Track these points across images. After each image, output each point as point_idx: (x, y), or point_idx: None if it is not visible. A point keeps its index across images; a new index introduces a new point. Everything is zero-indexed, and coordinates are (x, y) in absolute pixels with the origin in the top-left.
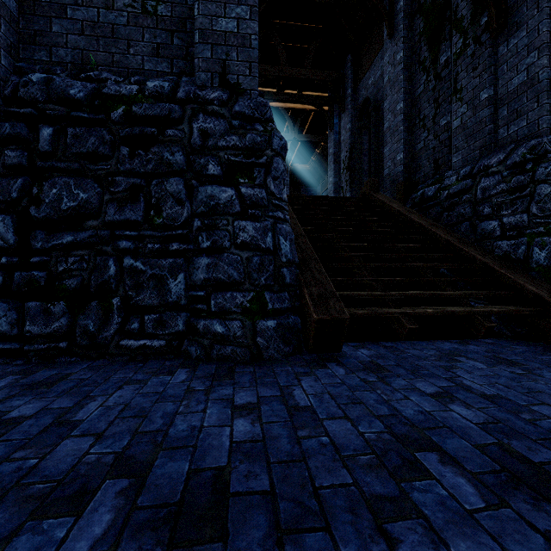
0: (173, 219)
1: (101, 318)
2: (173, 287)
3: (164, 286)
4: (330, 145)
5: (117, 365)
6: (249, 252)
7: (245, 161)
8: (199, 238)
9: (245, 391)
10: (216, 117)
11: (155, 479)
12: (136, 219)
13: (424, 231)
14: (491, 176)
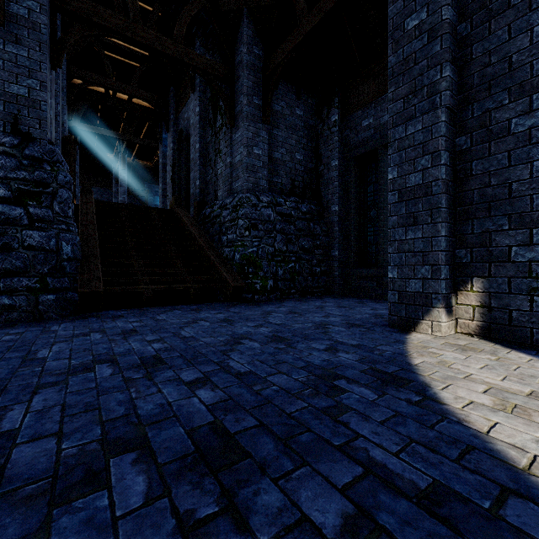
0: None
1: None
2: None
3: None
4: (160, 155)
5: None
6: (35, 252)
7: (34, 190)
8: None
9: (19, 329)
10: (8, 156)
11: None
12: None
13: (196, 239)
14: (227, 210)
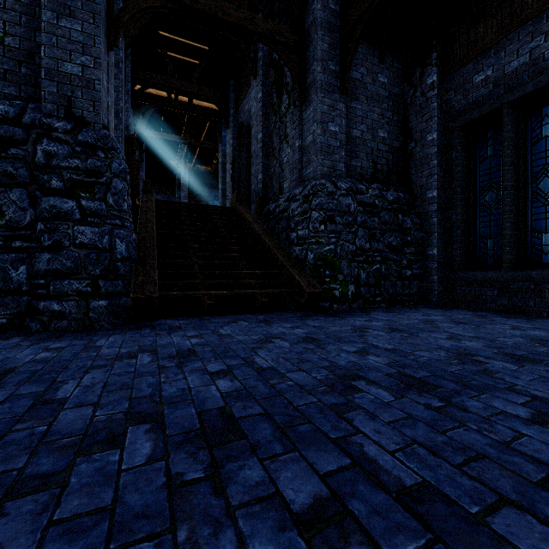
0: (16, 221)
1: None
2: (15, 277)
3: (6, 275)
4: (220, 154)
5: None
6: (87, 250)
7: (87, 180)
8: (41, 238)
9: (63, 343)
10: (60, 142)
11: None
12: None
13: (260, 237)
14: (296, 201)
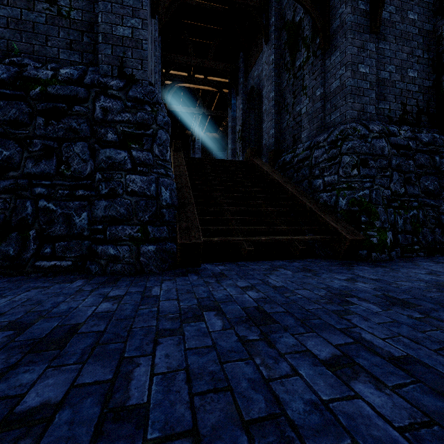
0: (79, 172)
1: (20, 245)
2: (78, 223)
3: (71, 221)
4: (229, 119)
5: (31, 279)
6: (137, 197)
7: (136, 132)
8: (99, 186)
9: (120, 289)
10: (114, 99)
11: (32, 330)
12: (49, 172)
13: (280, 186)
14: (320, 148)
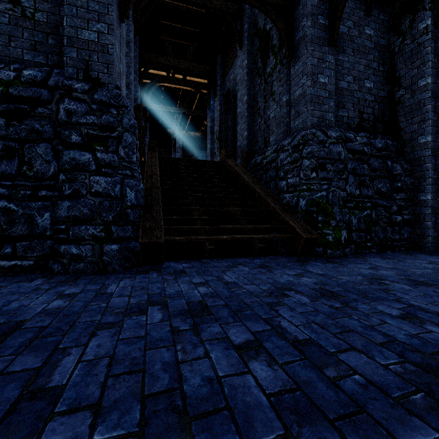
0: (42, 173)
1: None
2: (40, 223)
3: (33, 221)
4: (208, 120)
5: None
6: (101, 198)
7: (101, 134)
8: (62, 187)
9: (77, 287)
10: (79, 101)
11: None
12: (10, 173)
13: (249, 186)
14: (284, 152)
